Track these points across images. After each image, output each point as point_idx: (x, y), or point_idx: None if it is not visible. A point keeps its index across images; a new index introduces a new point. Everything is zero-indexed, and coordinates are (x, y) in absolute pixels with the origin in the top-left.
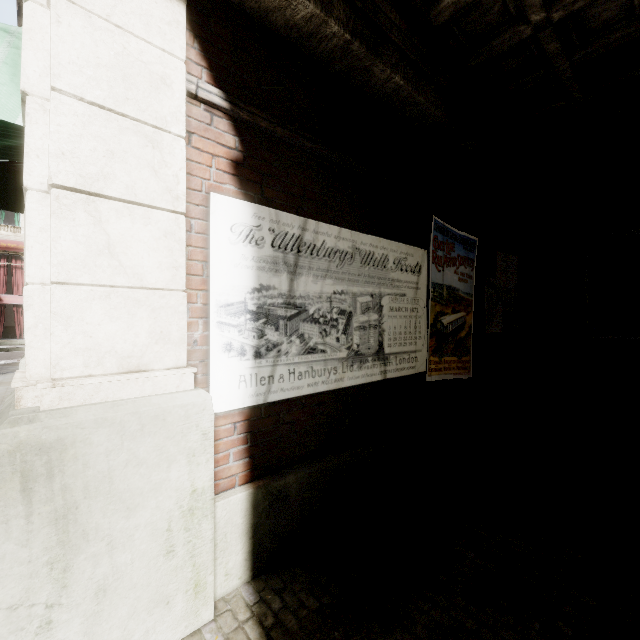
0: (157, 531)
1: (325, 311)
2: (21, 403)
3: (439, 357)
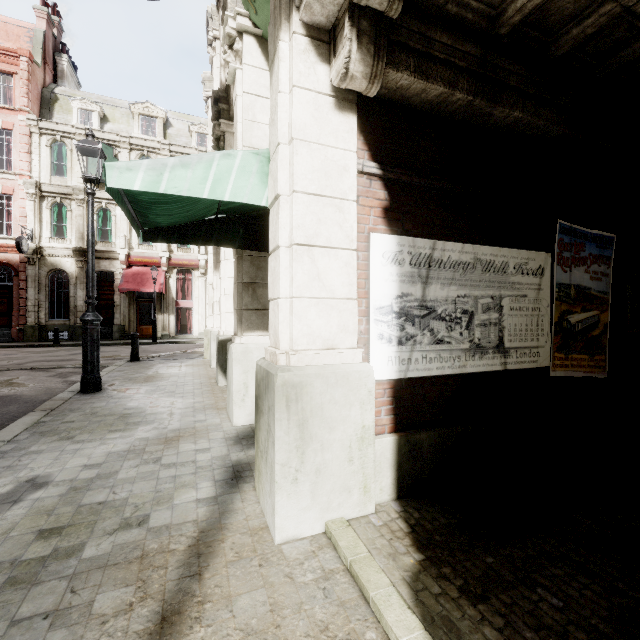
0: (344, 446)
1: (450, 311)
2: (279, 362)
3: (565, 354)
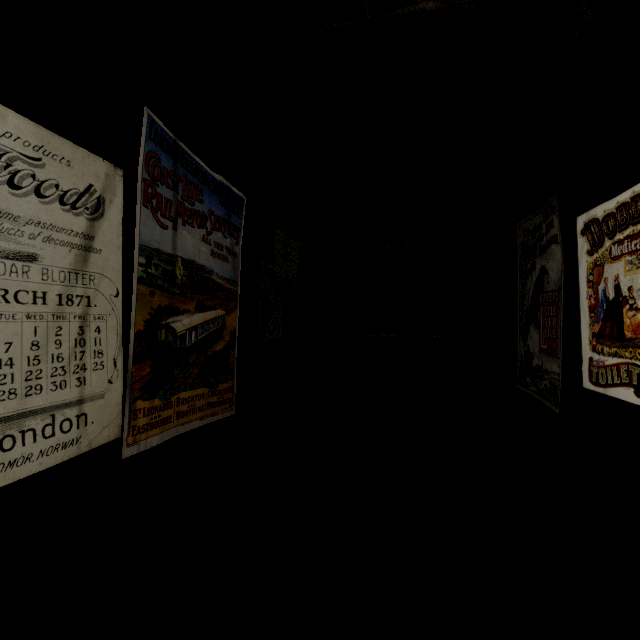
0: None
1: None
2: None
3: (164, 396)
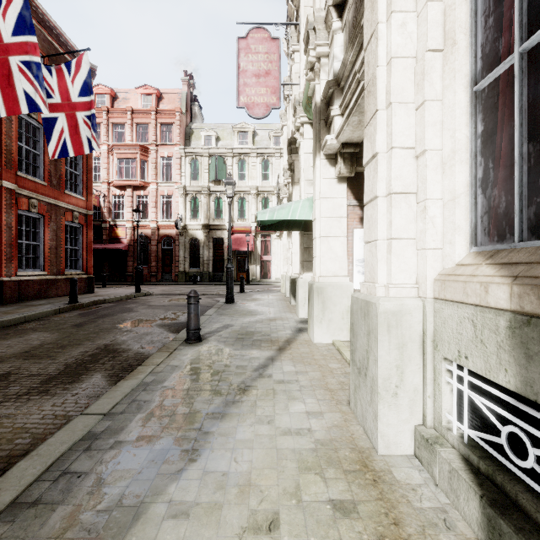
0: (340, 313)
1: None
2: (315, 280)
3: None
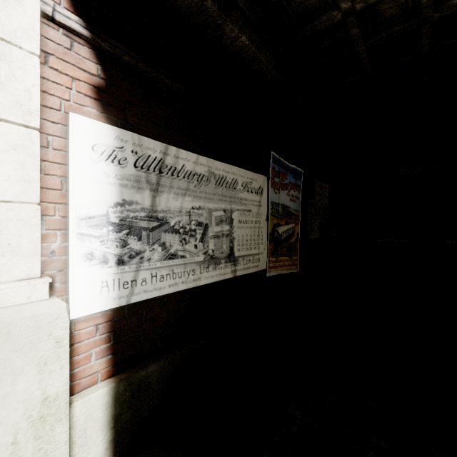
0: None
1: (185, 223)
2: None
3: (276, 257)
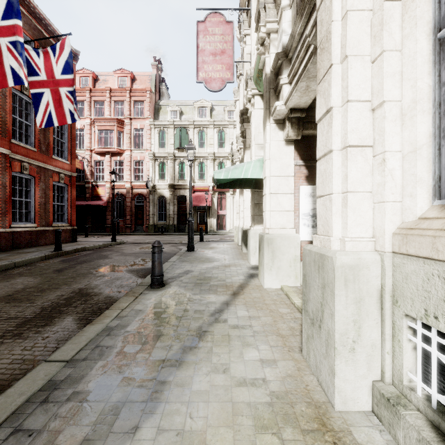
0: (288, 261)
1: None
2: (266, 232)
3: None
